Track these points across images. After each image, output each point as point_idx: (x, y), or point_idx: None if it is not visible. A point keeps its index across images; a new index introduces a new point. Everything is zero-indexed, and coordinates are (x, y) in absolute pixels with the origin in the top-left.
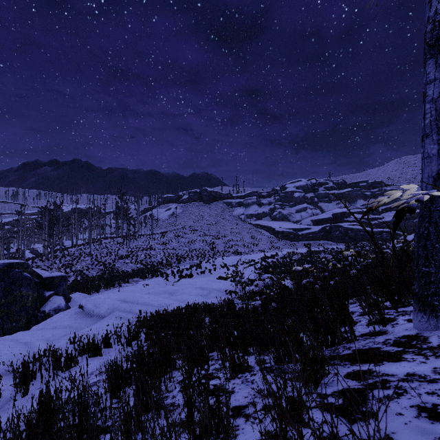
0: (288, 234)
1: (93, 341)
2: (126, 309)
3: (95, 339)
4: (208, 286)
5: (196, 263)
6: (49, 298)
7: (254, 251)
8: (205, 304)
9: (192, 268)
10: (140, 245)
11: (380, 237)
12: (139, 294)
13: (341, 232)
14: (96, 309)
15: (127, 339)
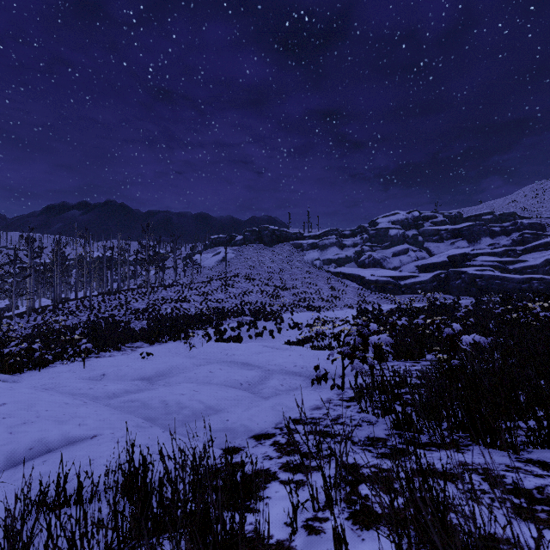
0: (385, 284)
1: None
2: None
3: None
4: (263, 358)
5: (249, 321)
6: None
7: (338, 306)
8: None
9: (241, 328)
10: (169, 296)
11: (528, 287)
12: None
13: (464, 281)
14: None
15: None
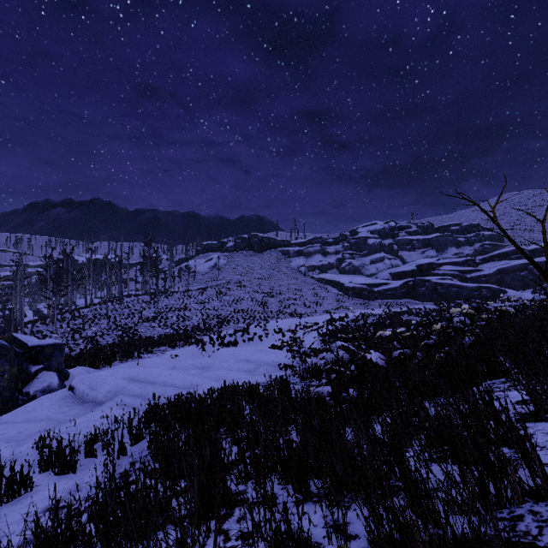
0: (360, 290)
1: (62, 448)
2: (135, 392)
3: (77, 440)
4: (256, 358)
5: (242, 327)
6: (37, 375)
7: (318, 312)
8: (247, 386)
9: (237, 334)
10: (172, 305)
11: (478, 294)
12: (157, 370)
13: (428, 288)
14: (92, 392)
15: (119, 444)
